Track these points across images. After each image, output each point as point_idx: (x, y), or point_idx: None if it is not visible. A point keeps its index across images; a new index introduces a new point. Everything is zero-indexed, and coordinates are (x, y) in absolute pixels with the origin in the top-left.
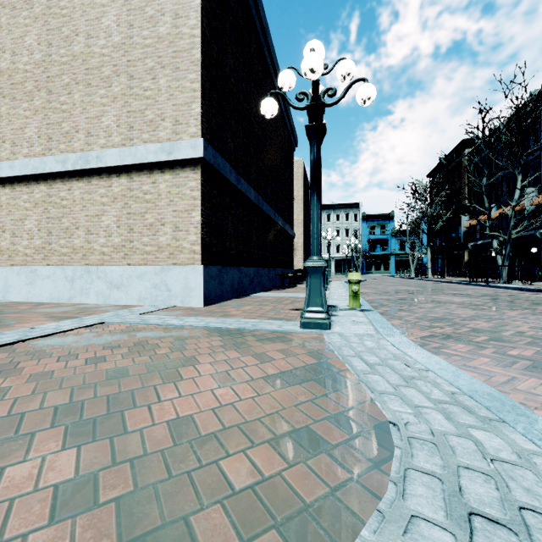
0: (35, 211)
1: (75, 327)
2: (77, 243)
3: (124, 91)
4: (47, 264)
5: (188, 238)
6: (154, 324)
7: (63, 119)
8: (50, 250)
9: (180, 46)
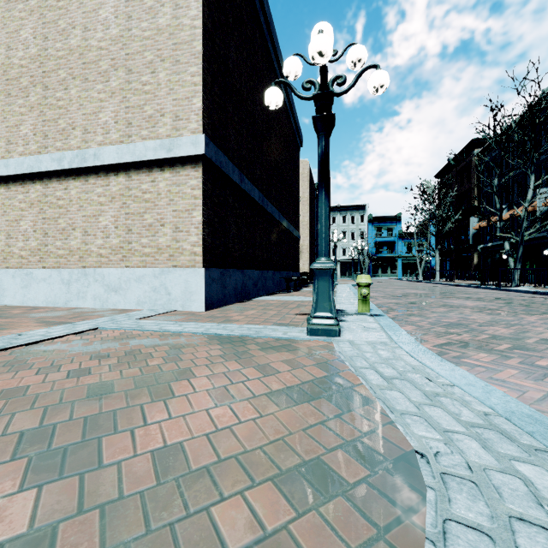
0: (30, 211)
1: (66, 333)
2: (74, 244)
3: (123, 86)
4: (42, 267)
5: (189, 239)
6: (150, 330)
7: (60, 116)
8: (46, 252)
9: (181, 38)
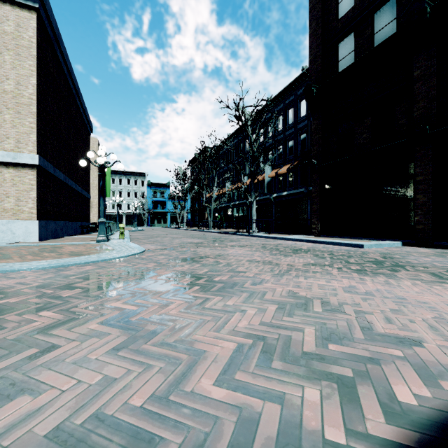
0: None
1: None
2: None
3: None
4: None
5: (27, 205)
6: (26, 245)
7: None
8: None
9: (22, 101)
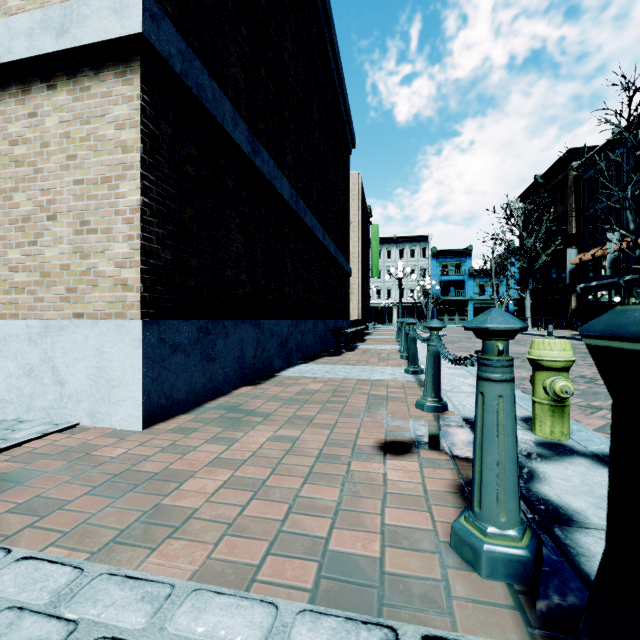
0: None
1: None
2: None
3: None
4: None
5: (110, 249)
6: None
7: None
8: None
9: None
